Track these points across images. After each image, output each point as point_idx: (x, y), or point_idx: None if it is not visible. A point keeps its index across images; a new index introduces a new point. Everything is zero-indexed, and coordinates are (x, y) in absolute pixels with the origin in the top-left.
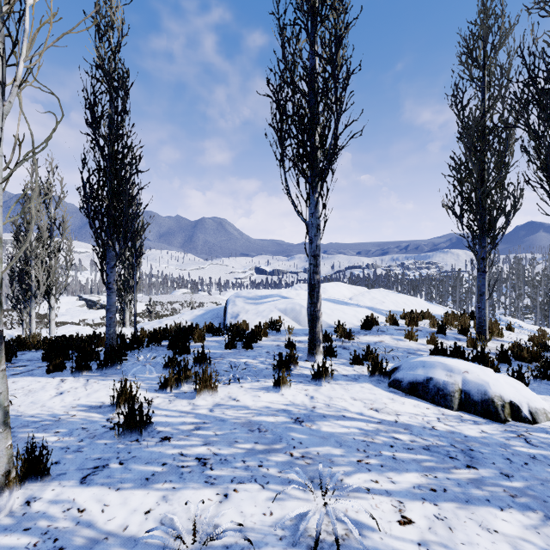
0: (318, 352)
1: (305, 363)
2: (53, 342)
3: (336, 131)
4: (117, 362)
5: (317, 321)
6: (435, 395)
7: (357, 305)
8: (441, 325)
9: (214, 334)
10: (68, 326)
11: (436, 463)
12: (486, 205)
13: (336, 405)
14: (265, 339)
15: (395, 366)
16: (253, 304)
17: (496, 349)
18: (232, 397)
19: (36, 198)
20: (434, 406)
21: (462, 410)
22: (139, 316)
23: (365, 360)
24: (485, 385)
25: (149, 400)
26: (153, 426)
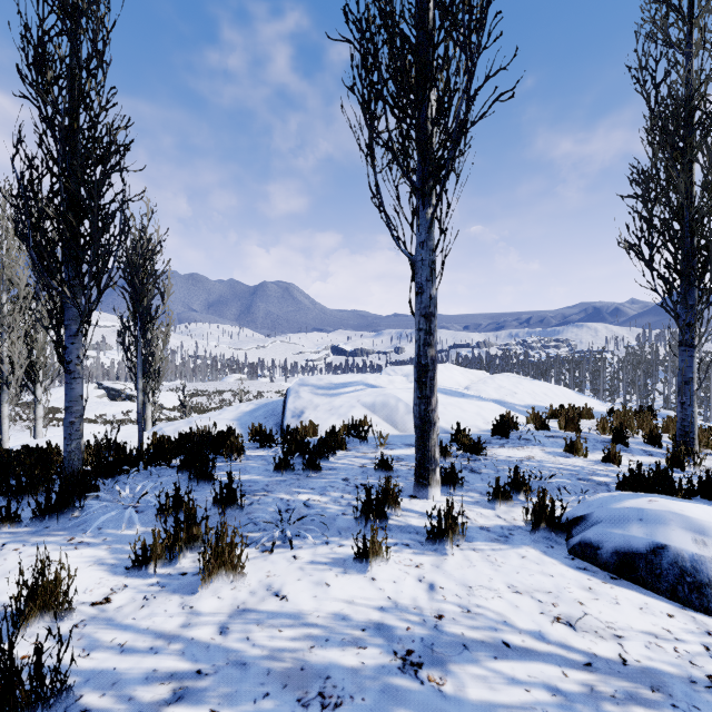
0: (433, 483)
1: (410, 501)
2: None
3: (469, 86)
4: (73, 504)
5: (431, 429)
6: (677, 584)
7: (480, 397)
8: (619, 430)
9: (261, 445)
10: None
11: None
12: (695, 240)
13: (483, 608)
14: (343, 453)
15: (579, 514)
16: (326, 396)
17: None
18: (273, 587)
19: (10, 241)
20: (680, 609)
21: None
22: (177, 410)
23: (512, 494)
24: None
25: (103, 596)
26: (76, 689)
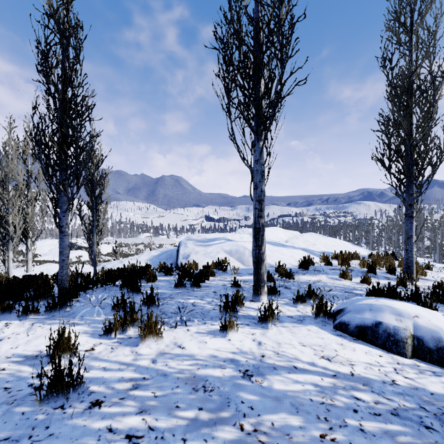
0: (263, 293)
1: (250, 303)
2: (9, 283)
3: (281, 78)
4: (66, 304)
5: (262, 263)
6: (386, 341)
7: (293, 247)
8: (371, 265)
9: (166, 274)
10: (48, 264)
11: (414, 437)
12: (413, 157)
13: (285, 352)
14: (213, 278)
15: (340, 308)
16: (202, 246)
17: (427, 288)
18: (177, 343)
19: (13, 153)
20: (386, 353)
21: (416, 357)
22: (109, 256)
23: (307, 300)
24: (439, 331)
25: (90, 347)
26: (86, 384)
